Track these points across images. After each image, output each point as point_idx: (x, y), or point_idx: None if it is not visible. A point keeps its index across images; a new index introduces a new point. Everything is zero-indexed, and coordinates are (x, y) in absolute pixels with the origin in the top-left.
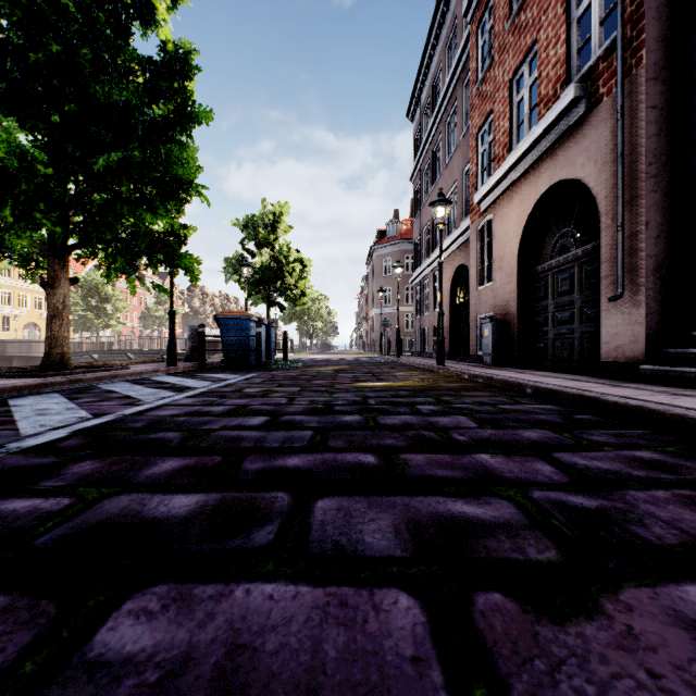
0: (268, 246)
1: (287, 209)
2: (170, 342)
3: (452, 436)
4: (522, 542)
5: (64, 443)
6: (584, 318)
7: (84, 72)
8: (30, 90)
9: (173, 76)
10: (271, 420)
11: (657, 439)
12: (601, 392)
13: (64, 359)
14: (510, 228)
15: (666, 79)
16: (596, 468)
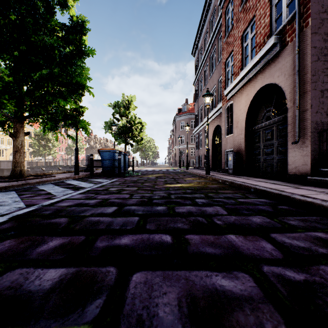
0: (125, 116)
1: (134, 98)
2: (75, 163)
3: (214, 221)
4: (261, 316)
5: (2, 226)
6: (278, 152)
7: (29, 29)
8: (3, 39)
9: (76, 33)
10: (118, 209)
11: (325, 223)
12: (290, 192)
13: (22, 172)
14: (241, 108)
15: (320, 33)
16: (297, 246)
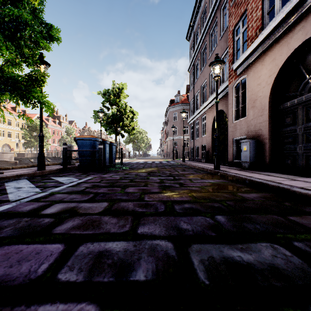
0: (115, 104)
1: (125, 86)
2: (39, 154)
3: None
4: None
5: None
6: None
7: None
8: None
9: None
10: None
11: None
12: None
13: None
14: (262, 80)
15: None
16: None
